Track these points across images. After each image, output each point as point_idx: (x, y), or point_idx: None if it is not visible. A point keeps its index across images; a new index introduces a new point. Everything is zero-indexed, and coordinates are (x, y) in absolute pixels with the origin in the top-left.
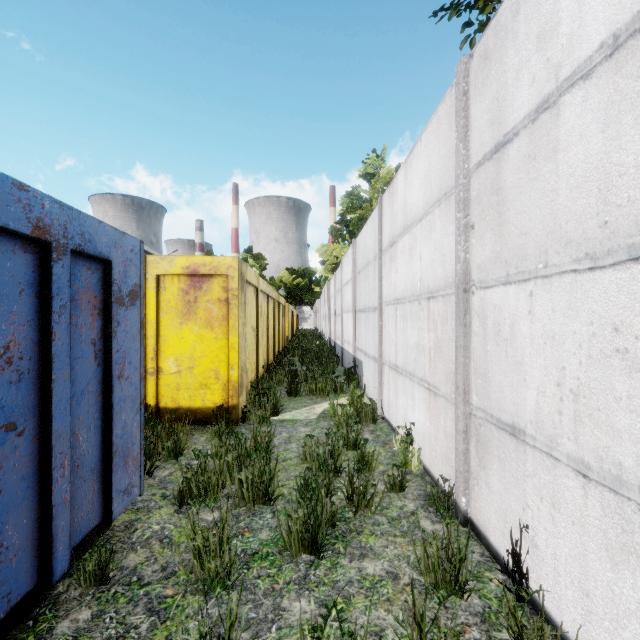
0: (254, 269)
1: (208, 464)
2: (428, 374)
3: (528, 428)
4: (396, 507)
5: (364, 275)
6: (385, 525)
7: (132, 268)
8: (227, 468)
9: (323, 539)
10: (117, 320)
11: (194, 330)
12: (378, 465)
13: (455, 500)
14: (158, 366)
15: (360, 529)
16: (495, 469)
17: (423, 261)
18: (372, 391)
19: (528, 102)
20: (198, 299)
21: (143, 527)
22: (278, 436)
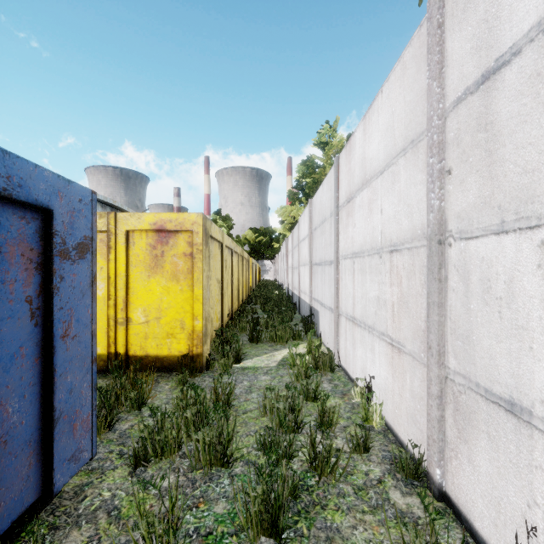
0: (222, 228)
1: (166, 420)
2: (391, 329)
3: (537, 408)
4: (361, 472)
5: (320, 231)
6: (351, 497)
7: (81, 219)
8: (185, 425)
9: (284, 524)
10: (60, 275)
11: (161, 282)
12: (338, 419)
13: (427, 469)
14: (127, 316)
15: (324, 502)
16: (482, 447)
17: (385, 214)
18: (328, 339)
19: (537, 9)
20: (165, 253)
21: (93, 494)
22: (239, 385)
